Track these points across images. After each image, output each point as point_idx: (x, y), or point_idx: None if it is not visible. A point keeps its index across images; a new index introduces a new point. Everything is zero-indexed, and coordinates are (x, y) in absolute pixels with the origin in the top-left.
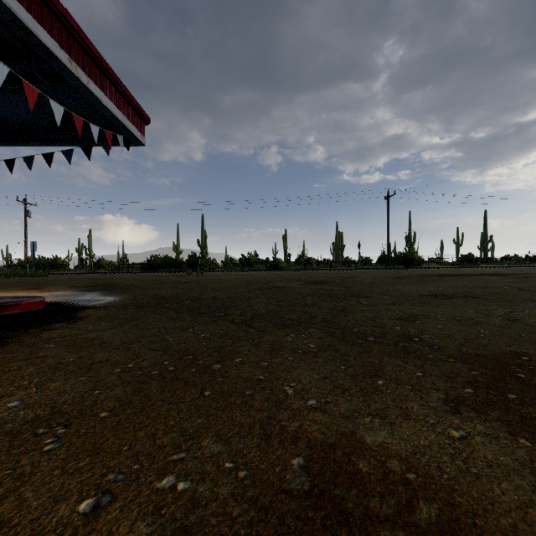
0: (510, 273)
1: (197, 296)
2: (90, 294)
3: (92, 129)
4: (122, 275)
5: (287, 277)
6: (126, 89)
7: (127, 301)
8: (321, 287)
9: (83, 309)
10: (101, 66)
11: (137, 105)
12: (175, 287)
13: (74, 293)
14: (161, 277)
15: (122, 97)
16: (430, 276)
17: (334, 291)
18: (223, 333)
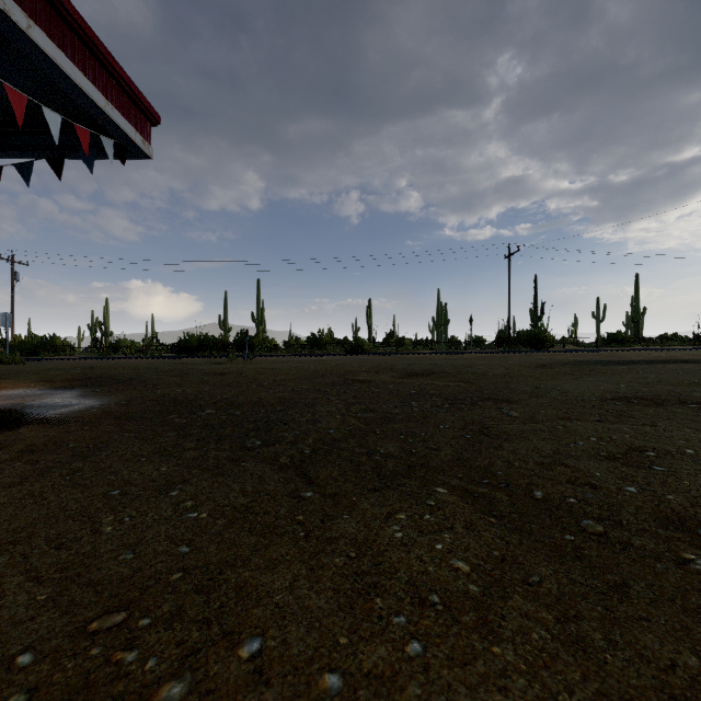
0: (700, 359)
1: (229, 399)
2: (62, 394)
3: (46, 116)
4: (135, 362)
5: (375, 365)
6: (113, 57)
7: (113, 407)
8: (428, 382)
9: (23, 425)
10: (58, 5)
11: (135, 90)
12: (202, 382)
13: (39, 392)
14: (188, 365)
15: (106, 71)
16: (588, 364)
17: (451, 390)
18: (241, 506)
